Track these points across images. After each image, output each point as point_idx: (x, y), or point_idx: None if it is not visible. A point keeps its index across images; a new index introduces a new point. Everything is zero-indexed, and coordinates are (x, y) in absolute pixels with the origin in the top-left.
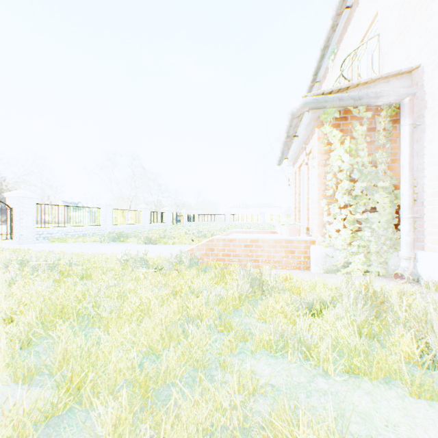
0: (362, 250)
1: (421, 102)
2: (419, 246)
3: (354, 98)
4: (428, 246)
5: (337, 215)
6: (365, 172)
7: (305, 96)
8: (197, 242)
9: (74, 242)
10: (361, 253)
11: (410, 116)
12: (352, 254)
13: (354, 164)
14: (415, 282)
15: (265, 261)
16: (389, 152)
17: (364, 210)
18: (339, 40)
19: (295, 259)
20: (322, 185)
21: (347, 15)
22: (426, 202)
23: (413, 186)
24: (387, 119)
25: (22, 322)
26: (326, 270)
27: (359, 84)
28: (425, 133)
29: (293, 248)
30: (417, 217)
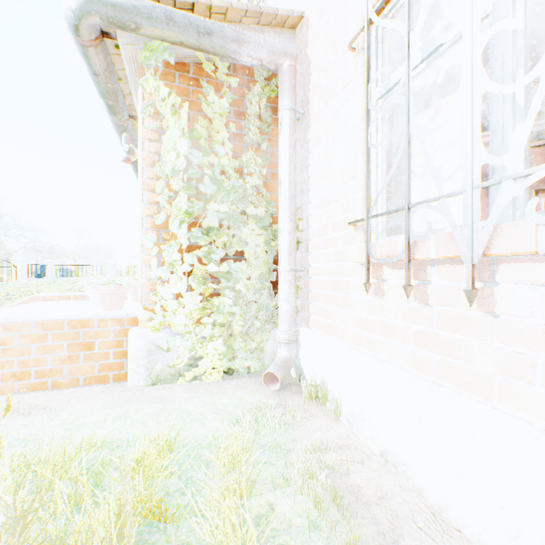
0: (221, 331)
1: (307, 77)
2: (305, 317)
3: (197, 25)
4: (313, 318)
5: (178, 265)
6: (228, 187)
7: None
8: None
9: None
10: (220, 338)
11: (292, 95)
12: (205, 342)
13: (207, 167)
14: (297, 383)
15: (14, 375)
16: (268, 159)
17: (231, 257)
18: None
19: (95, 360)
20: (155, 203)
21: None
22: (311, 244)
23: (298, 219)
24: (264, 101)
25: None
26: (157, 378)
27: (212, 9)
28: (310, 128)
29: (92, 338)
30: (301, 271)
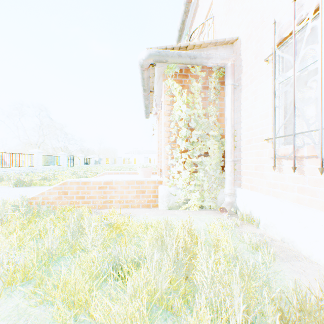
0: (198, 188)
1: (239, 67)
2: (238, 183)
3: (190, 56)
4: (243, 183)
5: (179, 158)
6: (201, 122)
7: (150, 49)
8: None
9: None
10: (197, 191)
11: (232, 78)
12: (191, 192)
13: (192, 115)
14: (235, 214)
15: (118, 201)
16: (218, 107)
17: (200, 154)
18: (191, 25)
19: (145, 198)
20: (168, 132)
21: (195, 5)
22: (242, 148)
23: (234, 135)
24: (217, 80)
25: None
26: (170, 207)
27: (195, 46)
28: (242, 92)
29: (144, 188)
30: (237, 161)
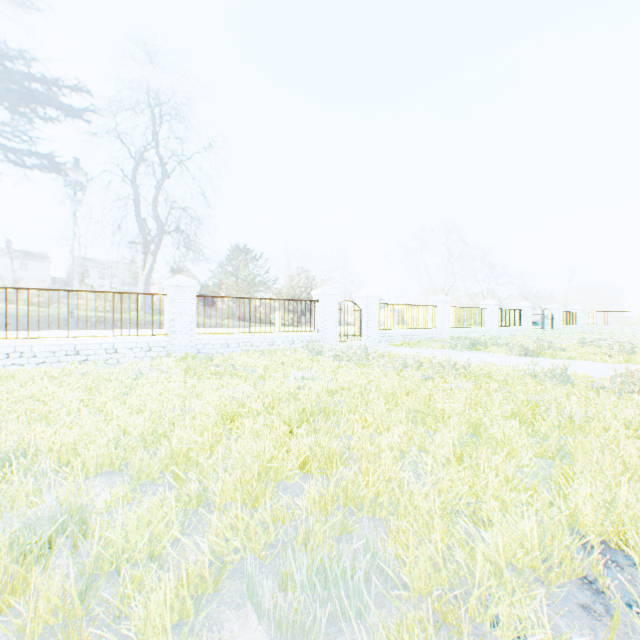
0: None
1: None
2: None
3: None
4: None
5: None
6: None
7: None
8: (618, 360)
9: (419, 347)
10: None
11: None
12: None
13: None
14: None
15: None
16: None
17: None
18: None
19: None
20: None
21: None
22: None
23: None
24: None
25: (495, 414)
26: None
27: None
28: None
29: None
30: None
